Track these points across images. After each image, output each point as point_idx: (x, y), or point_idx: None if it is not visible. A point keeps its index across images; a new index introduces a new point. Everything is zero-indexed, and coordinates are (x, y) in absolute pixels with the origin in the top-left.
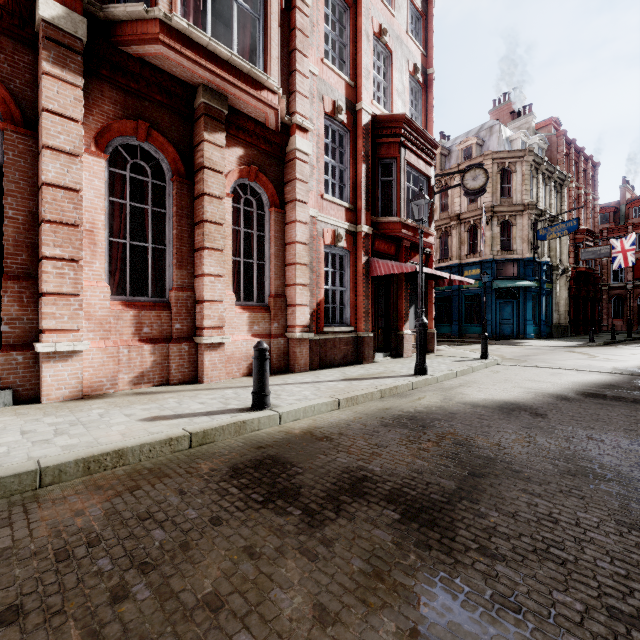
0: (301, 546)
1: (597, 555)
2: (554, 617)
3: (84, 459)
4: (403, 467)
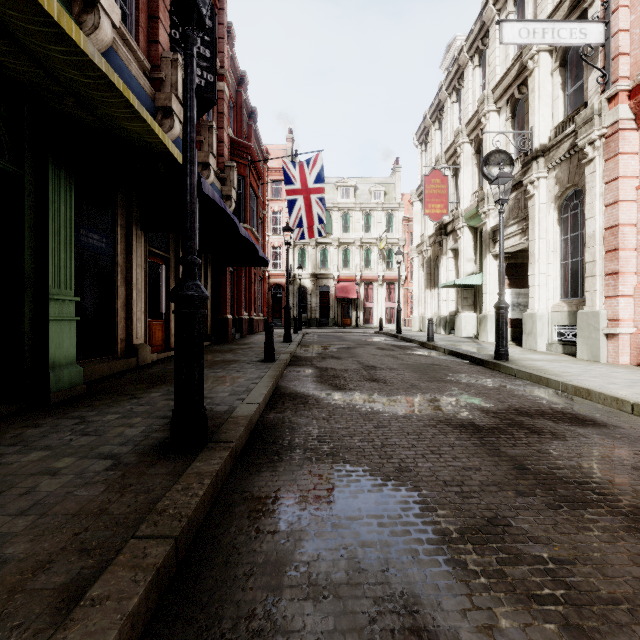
0: (470, 406)
1: (401, 442)
2: (395, 419)
3: (574, 386)
4: (556, 451)
